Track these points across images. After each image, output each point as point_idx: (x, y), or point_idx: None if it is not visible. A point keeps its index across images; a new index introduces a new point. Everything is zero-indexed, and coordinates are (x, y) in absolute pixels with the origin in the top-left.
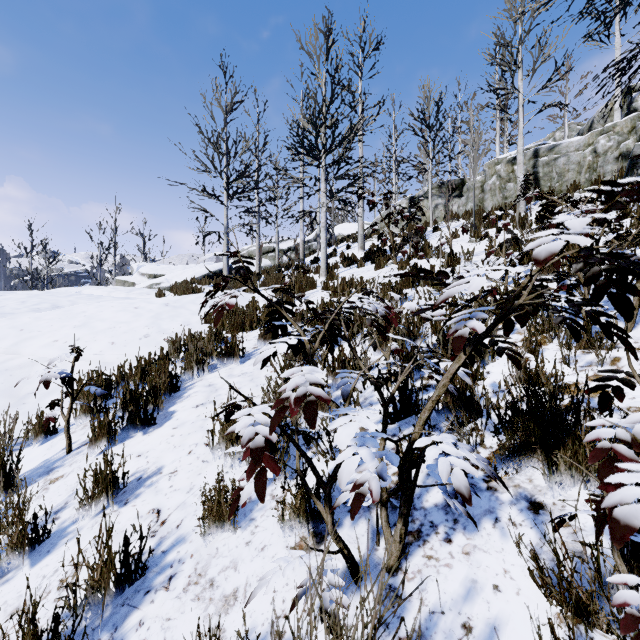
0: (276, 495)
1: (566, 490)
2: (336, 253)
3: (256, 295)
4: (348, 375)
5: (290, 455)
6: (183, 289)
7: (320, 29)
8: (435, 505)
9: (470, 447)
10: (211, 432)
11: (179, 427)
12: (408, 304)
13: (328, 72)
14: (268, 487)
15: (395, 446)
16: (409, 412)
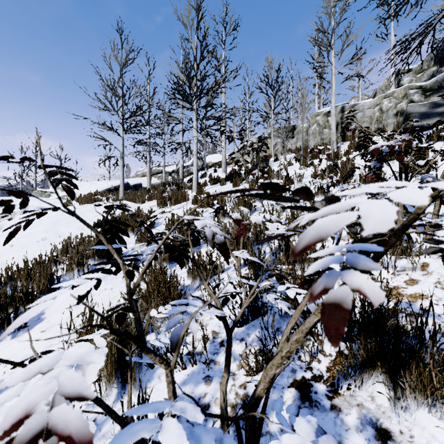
0: (111, 432)
1: (411, 414)
2: (206, 175)
3: (143, 205)
4: (183, 309)
5: (138, 371)
6: (87, 200)
7: (192, 5)
8: (281, 429)
9: (337, 443)
10: (66, 343)
11: (47, 330)
12: (255, 217)
13: (198, 38)
14: (115, 405)
15: (243, 352)
16: (256, 315)
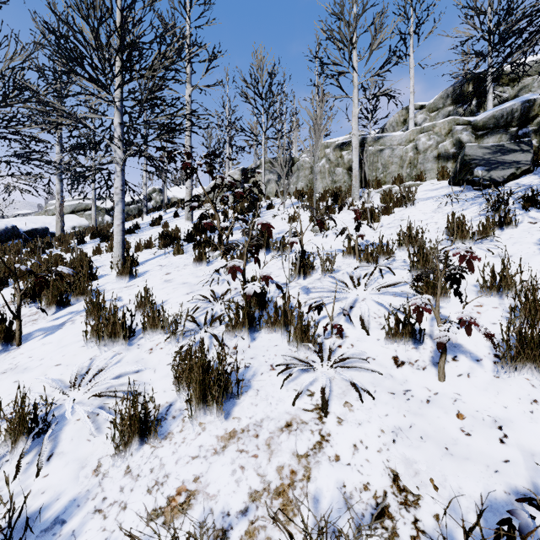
0: None
1: None
2: (160, 221)
3: None
4: None
5: None
6: None
7: None
8: None
9: None
10: None
11: None
12: None
13: None
14: None
15: None
16: None
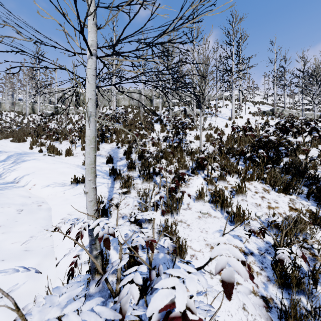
0: None
1: None
2: None
3: None
4: None
5: None
6: None
7: None
8: None
9: None
10: None
11: None
12: None
13: None
14: None
15: None
16: None
